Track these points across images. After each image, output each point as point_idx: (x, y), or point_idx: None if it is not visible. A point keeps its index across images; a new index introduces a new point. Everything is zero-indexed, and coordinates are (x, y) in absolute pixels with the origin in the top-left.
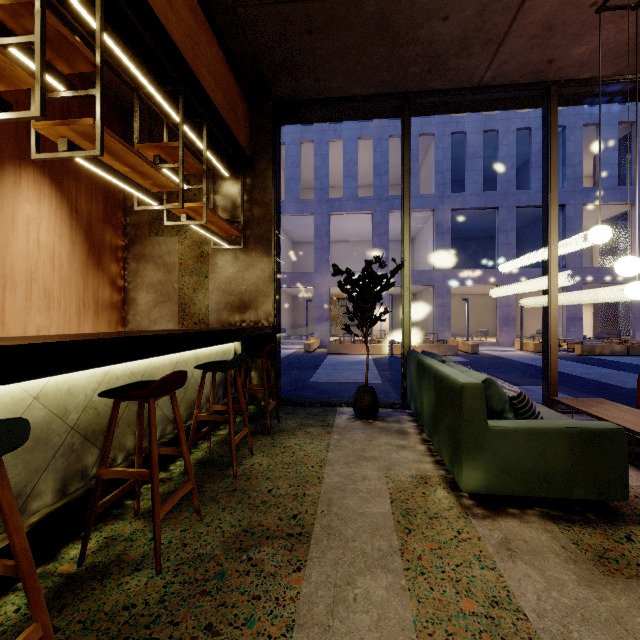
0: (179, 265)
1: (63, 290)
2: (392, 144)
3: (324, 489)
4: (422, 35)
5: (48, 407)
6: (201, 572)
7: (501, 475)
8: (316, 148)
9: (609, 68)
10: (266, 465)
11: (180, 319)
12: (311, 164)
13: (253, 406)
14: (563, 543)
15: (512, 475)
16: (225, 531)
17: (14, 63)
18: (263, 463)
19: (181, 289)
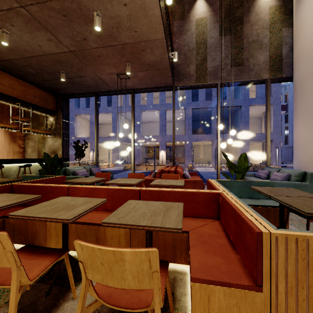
0: (38, 141)
1: (2, 149)
2: None
3: None
4: (85, 83)
5: None
6: None
7: None
8: None
9: (143, 86)
10: None
11: (38, 156)
12: None
13: None
14: None
15: None
16: None
17: None
18: None
19: (38, 147)
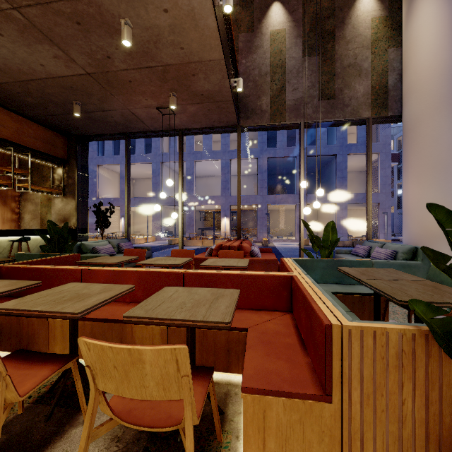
0: (41, 203)
1: None
2: None
3: None
4: (110, 120)
5: None
6: None
7: None
8: None
9: (196, 126)
10: None
11: (41, 225)
12: None
13: None
14: None
15: None
16: None
17: None
18: None
19: (41, 213)
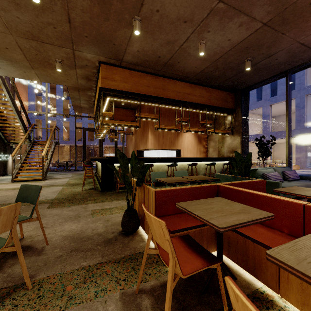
0: (218, 141)
1: (193, 149)
2: None
3: None
4: (273, 64)
5: (183, 166)
6: None
7: None
8: None
9: None
10: None
11: (218, 155)
12: None
13: None
14: None
15: None
16: None
17: (179, 127)
18: None
19: (218, 147)
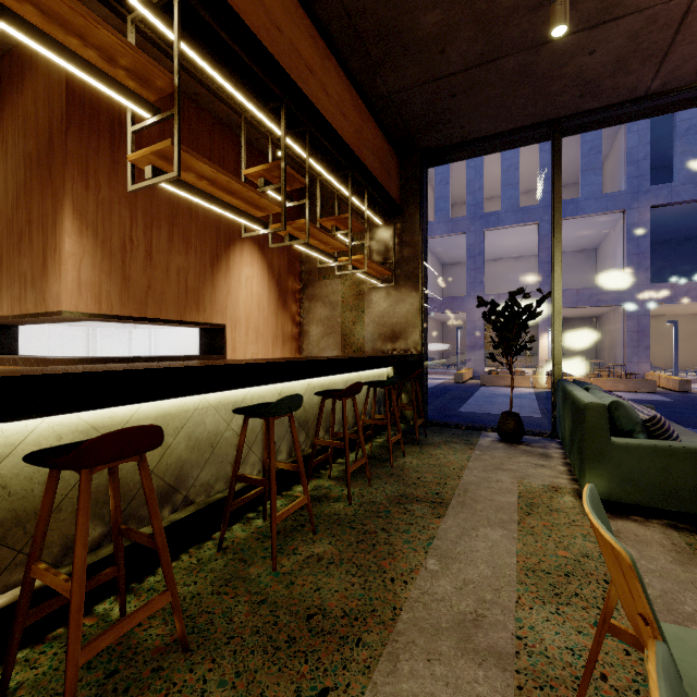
0: (341, 303)
1: (264, 326)
2: (564, 138)
3: (462, 483)
4: (568, 71)
5: None
6: (375, 508)
7: (623, 485)
8: (468, 160)
9: None
10: (415, 464)
11: (342, 348)
12: (463, 177)
13: (403, 424)
14: (675, 542)
15: (635, 486)
16: (388, 493)
17: (274, 204)
18: (413, 462)
19: (343, 323)
